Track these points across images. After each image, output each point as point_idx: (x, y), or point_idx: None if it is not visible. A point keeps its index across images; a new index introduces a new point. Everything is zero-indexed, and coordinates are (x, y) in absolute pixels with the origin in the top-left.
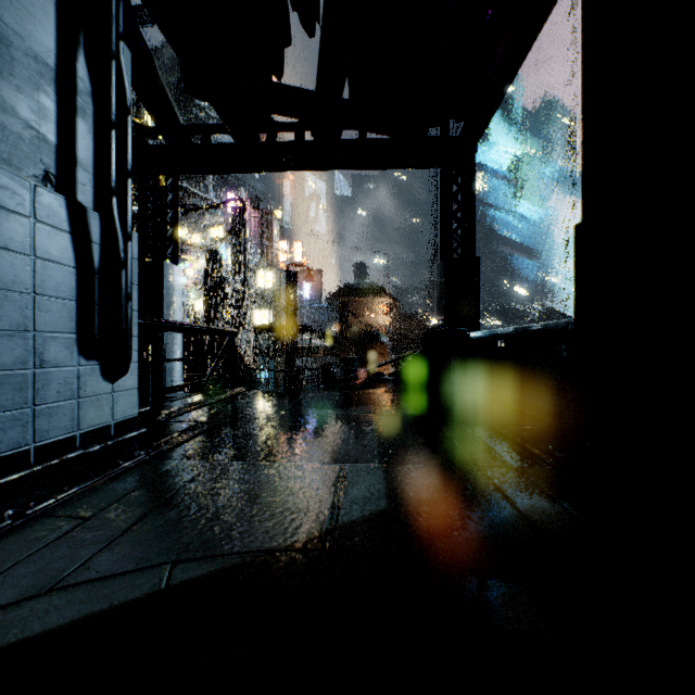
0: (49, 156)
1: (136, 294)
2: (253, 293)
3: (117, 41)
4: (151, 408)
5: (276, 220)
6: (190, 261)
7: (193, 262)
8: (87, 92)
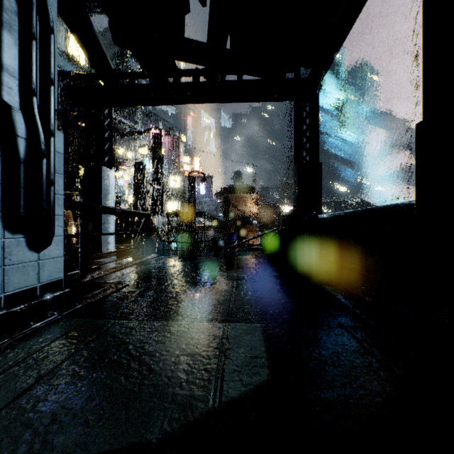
0: None
1: (61, 182)
2: (167, 191)
3: None
4: (80, 271)
5: (182, 143)
6: (126, 170)
7: (128, 170)
8: (13, 11)
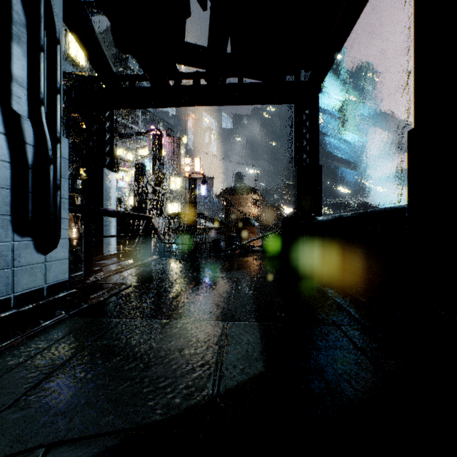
0: None
1: (66, 186)
2: (167, 192)
3: None
4: (84, 273)
5: (183, 144)
6: (126, 171)
7: (128, 172)
8: (22, 24)
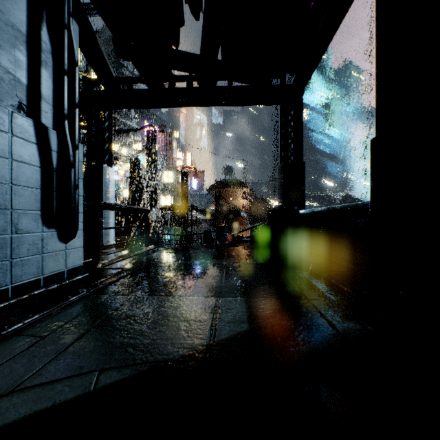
0: (22, 93)
1: (81, 185)
2: (160, 185)
3: (68, 17)
4: (92, 260)
5: (175, 139)
6: (120, 165)
7: (122, 165)
8: (48, 51)
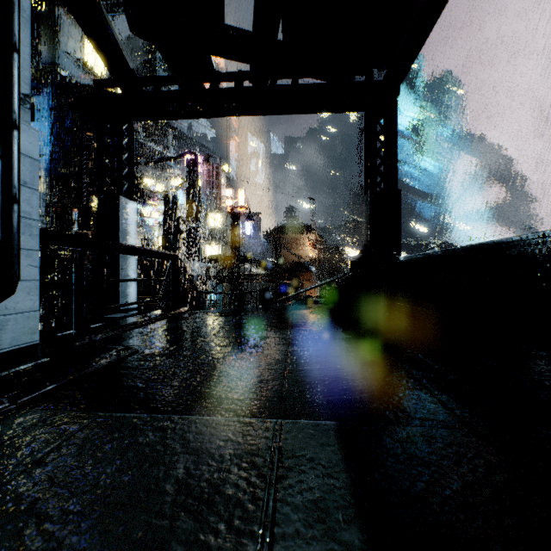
0: None
1: (35, 201)
2: (205, 231)
3: None
4: (74, 331)
5: (223, 173)
6: (155, 205)
7: (158, 206)
8: None
